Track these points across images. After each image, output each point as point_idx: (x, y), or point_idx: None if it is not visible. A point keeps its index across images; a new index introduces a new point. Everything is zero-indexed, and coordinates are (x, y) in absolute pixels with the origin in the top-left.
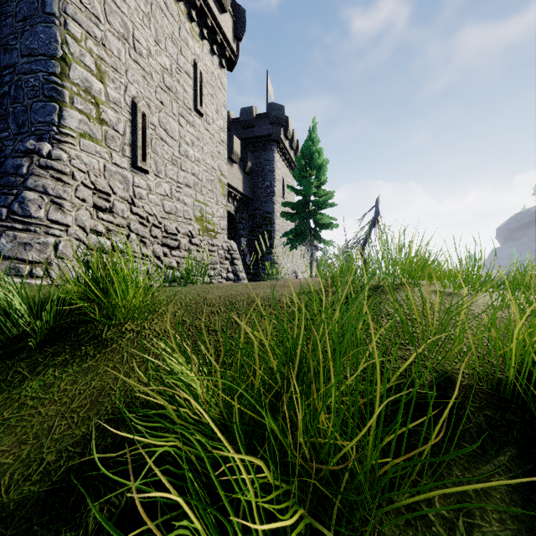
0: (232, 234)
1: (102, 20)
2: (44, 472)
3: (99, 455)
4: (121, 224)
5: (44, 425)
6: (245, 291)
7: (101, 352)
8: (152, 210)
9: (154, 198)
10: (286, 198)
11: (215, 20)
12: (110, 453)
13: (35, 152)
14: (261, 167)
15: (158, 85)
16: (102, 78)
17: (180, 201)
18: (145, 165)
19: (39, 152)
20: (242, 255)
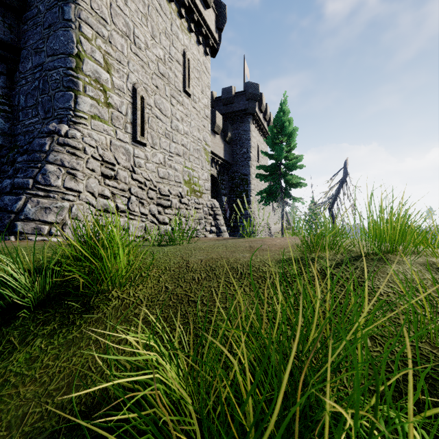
0: (215, 193)
1: (109, 22)
2: None
3: None
4: (123, 188)
5: (19, 411)
6: (225, 254)
7: (87, 321)
8: (148, 176)
9: (150, 166)
10: (260, 161)
11: (201, 15)
12: None
13: (55, 133)
14: (239, 136)
15: (154, 73)
16: (109, 69)
17: (172, 168)
18: (143, 139)
19: (59, 132)
20: (223, 211)
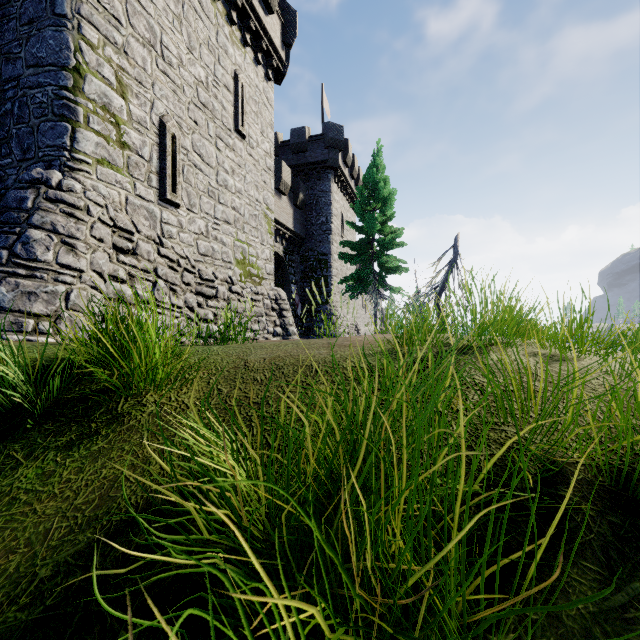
0: (280, 280)
1: (124, 23)
2: (36, 593)
3: (104, 573)
4: (146, 268)
5: (40, 528)
6: (296, 351)
7: (116, 430)
8: (183, 252)
9: (186, 237)
10: (344, 236)
11: (260, 23)
12: (122, 567)
13: (42, 182)
14: (315, 199)
15: (191, 101)
16: (124, 92)
17: (218, 240)
18: (175, 197)
19: (47, 181)
20: (292, 305)
